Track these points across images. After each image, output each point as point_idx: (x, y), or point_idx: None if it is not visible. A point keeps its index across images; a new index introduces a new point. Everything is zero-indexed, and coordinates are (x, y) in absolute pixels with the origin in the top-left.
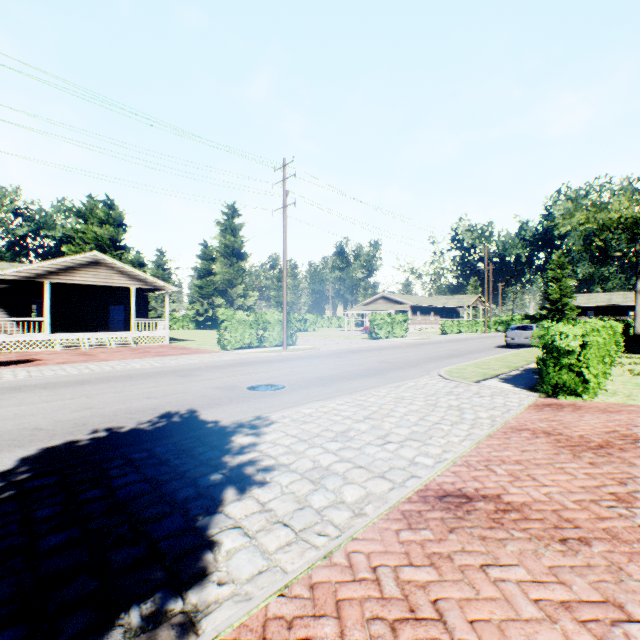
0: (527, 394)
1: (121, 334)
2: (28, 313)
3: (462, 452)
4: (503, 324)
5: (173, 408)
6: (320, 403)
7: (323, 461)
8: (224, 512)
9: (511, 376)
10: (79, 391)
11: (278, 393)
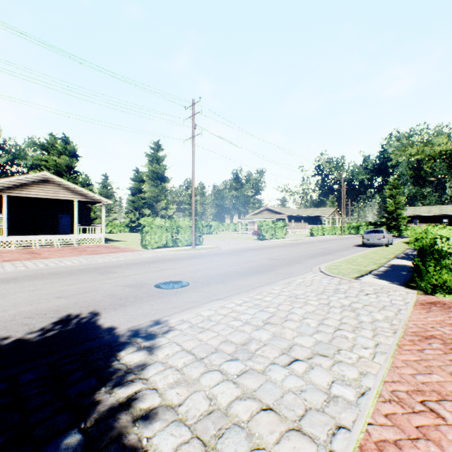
0: (406, 291)
1: (66, 236)
2: None
3: (382, 375)
4: (354, 229)
5: (76, 310)
6: (219, 303)
7: (221, 398)
8: None
9: (382, 272)
10: None
11: (181, 291)
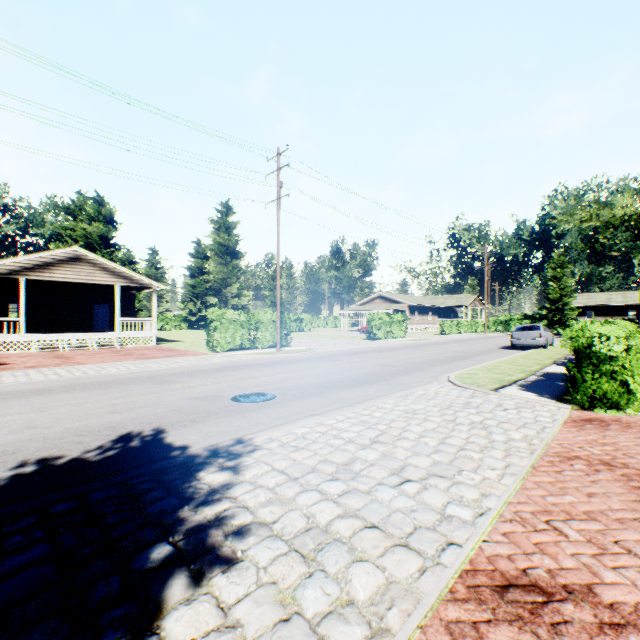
0: (557, 406)
1: (104, 335)
2: (4, 312)
3: (507, 497)
4: (502, 324)
5: (136, 427)
6: (316, 419)
7: (320, 516)
8: (158, 634)
9: (531, 382)
10: (32, 403)
11: (267, 405)
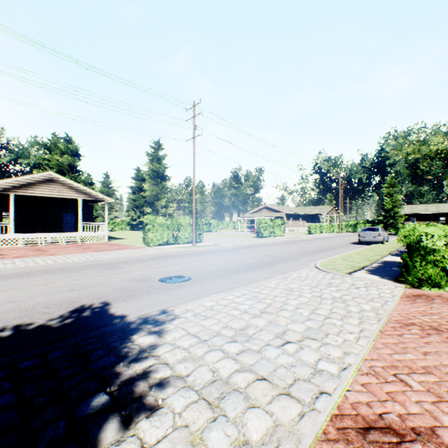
0: (395, 285)
1: (70, 234)
2: None
3: (363, 355)
4: (352, 227)
5: (88, 301)
6: (220, 295)
7: (223, 371)
8: None
9: (374, 268)
10: (14, 283)
11: (184, 285)
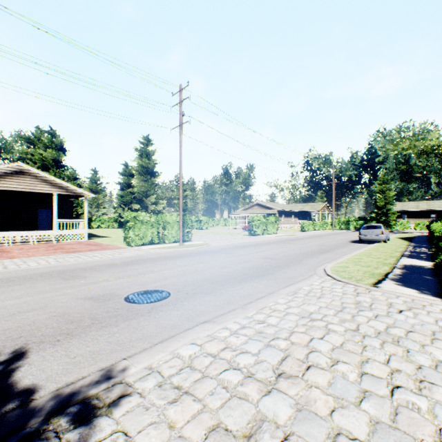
0: None
1: (44, 232)
2: None
3: None
4: (344, 224)
5: None
6: (207, 329)
7: None
8: None
9: (400, 276)
10: None
11: (158, 307)
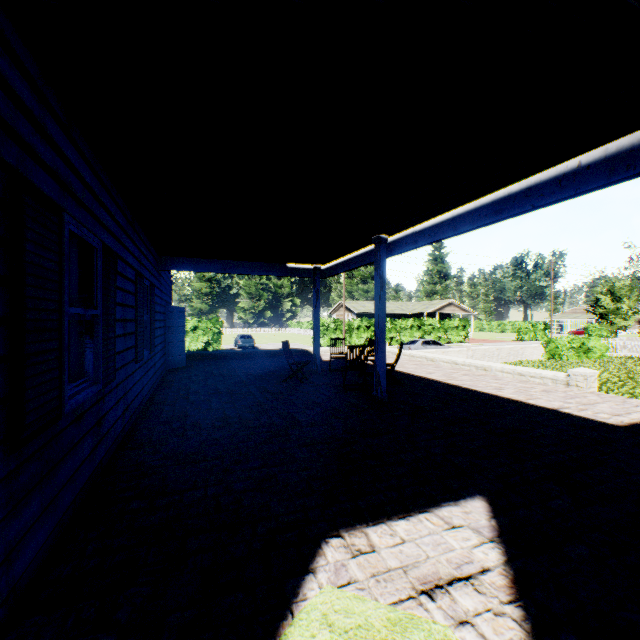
0: None
1: None
2: None
3: None
4: None
5: None
6: None
7: None
8: None
9: None
10: None
11: None
